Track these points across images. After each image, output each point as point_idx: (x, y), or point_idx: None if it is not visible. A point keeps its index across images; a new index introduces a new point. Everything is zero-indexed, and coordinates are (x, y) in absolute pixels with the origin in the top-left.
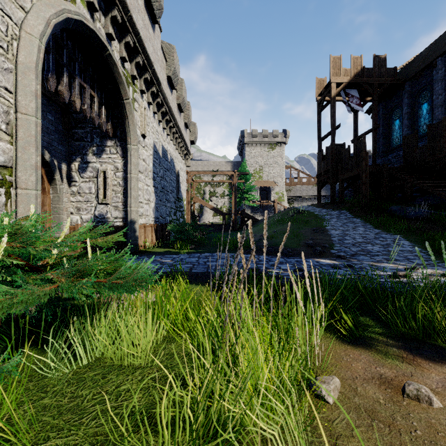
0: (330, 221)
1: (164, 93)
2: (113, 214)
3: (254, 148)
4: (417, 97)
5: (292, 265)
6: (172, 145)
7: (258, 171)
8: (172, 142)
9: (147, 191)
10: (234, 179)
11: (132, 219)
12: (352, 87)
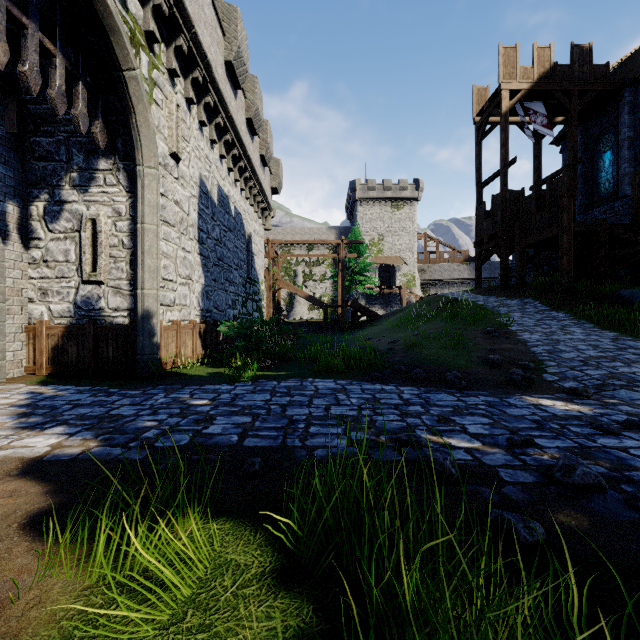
0: (512, 317)
1: (220, 88)
2: (110, 303)
3: (371, 208)
4: None
5: (489, 420)
6: (239, 189)
7: (377, 242)
8: (239, 185)
9: (185, 261)
10: (341, 251)
11: (145, 312)
12: (535, 98)
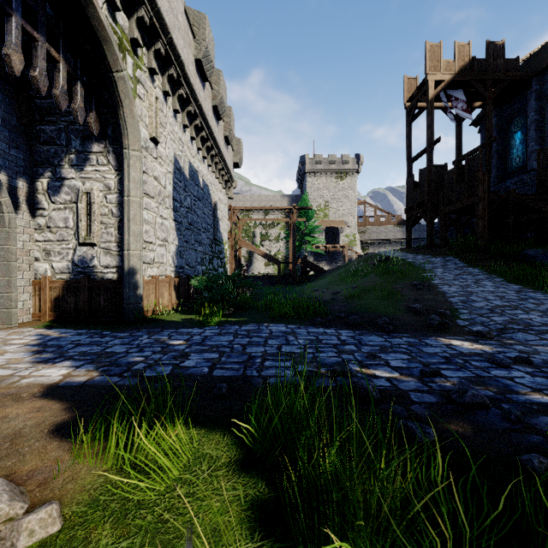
0: (435, 272)
1: (191, 82)
2: (102, 261)
3: (318, 178)
4: None
5: (408, 357)
6: (206, 165)
7: (323, 208)
8: (206, 161)
9: (162, 226)
10: (292, 216)
11: (130, 269)
12: (456, 87)
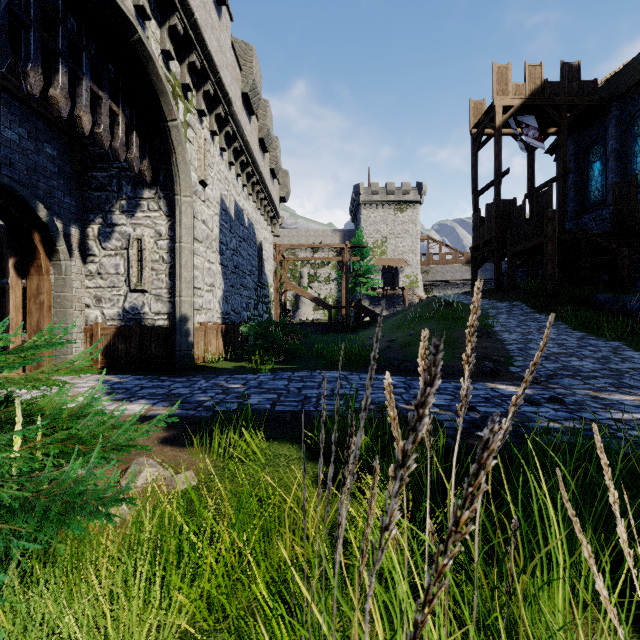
0: (498, 319)
1: (238, 118)
2: (153, 308)
3: (374, 211)
4: (630, 125)
5: (451, 397)
6: (251, 202)
7: (380, 244)
8: (251, 198)
9: (209, 271)
10: (345, 255)
11: (182, 316)
12: (527, 112)
